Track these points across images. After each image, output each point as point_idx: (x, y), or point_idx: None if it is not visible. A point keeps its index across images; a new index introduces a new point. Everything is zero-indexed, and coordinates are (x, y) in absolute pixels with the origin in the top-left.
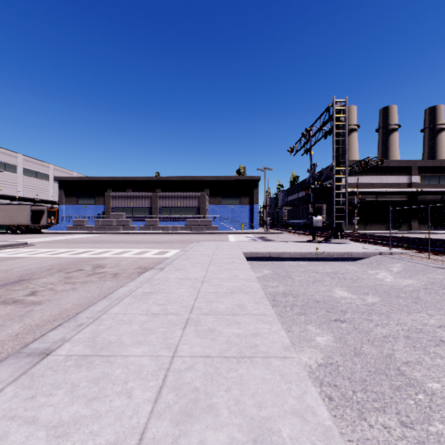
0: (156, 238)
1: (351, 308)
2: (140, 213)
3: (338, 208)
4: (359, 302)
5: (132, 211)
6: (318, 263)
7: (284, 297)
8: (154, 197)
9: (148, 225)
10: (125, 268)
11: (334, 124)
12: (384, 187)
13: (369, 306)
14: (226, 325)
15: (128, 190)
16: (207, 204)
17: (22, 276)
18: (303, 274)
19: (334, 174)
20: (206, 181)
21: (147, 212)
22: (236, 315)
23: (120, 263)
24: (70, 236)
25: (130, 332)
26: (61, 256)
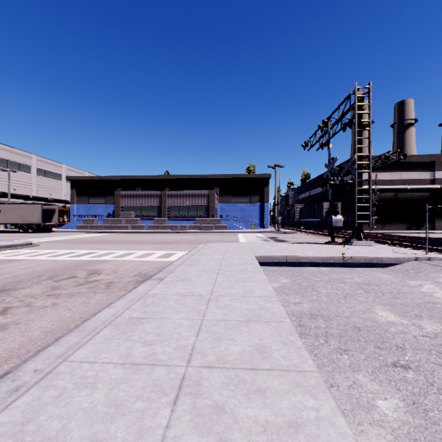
0: (163, 238)
1: (408, 342)
2: (149, 212)
3: (361, 207)
4: (416, 330)
5: (141, 210)
6: (343, 269)
7: (313, 320)
8: (162, 195)
9: (157, 224)
10: (123, 274)
11: (357, 113)
12: (404, 184)
13: (433, 340)
14: (242, 397)
15: (138, 189)
16: (216, 203)
17: (6, 285)
18: (329, 284)
19: (356, 168)
20: (215, 180)
21: (156, 211)
22: (256, 370)
23: (119, 268)
24: (79, 236)
25: (87, 409)
26: (60, 258)
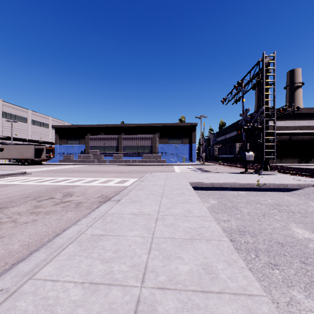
0: (120, 169)
1: None
2: (110, 150)
3: (268, 145)
4: None
5: (104, 149)
6: (257, 193)
7: (241, 235)
8: (119, 138)
9: (115, 159)
10: (89, 196)
11: (264, 75)
12: (296, 129)
13: None
14: None
15: (102, 134)
16: (158, 144)
17: (0, 204)
18: (248, 205)
19: (264, 116)
20: (157, 127)
21: (115, 149)
22: (207, 293)
23: (87, 191)
24: (60, 167)
25: None
26: (44, 183)
